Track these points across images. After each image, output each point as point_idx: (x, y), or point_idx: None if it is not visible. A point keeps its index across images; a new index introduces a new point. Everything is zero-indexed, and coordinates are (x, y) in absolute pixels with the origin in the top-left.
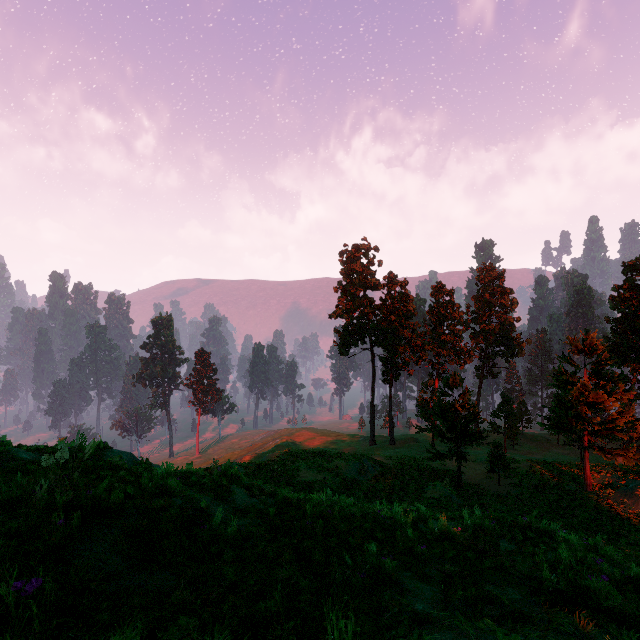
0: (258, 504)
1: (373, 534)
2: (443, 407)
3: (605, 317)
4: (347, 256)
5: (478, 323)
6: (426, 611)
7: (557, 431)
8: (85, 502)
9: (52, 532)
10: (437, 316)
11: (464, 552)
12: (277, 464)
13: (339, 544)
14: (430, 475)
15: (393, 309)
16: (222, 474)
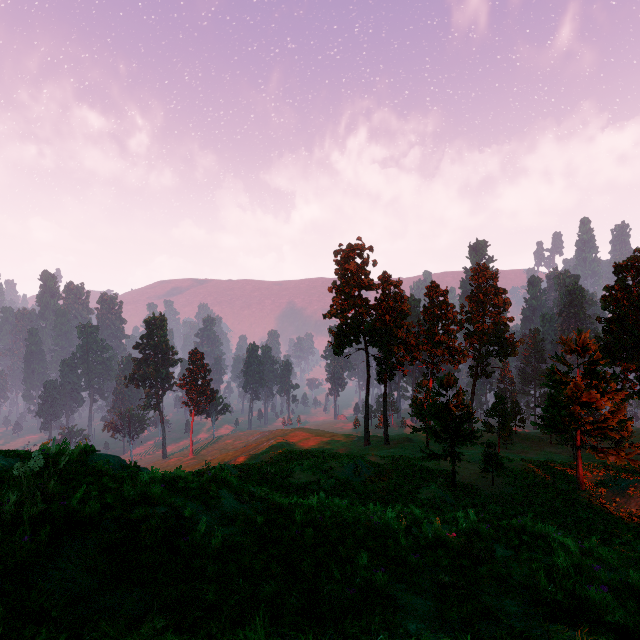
0: (247, 510)
1: (365, 542)
2: (437, 407)
3: (597, 317)
4: (342, 256)
5: (472, 323)
6: (419, 631)
7: (550, 431)
8: (57, 515)
9: (16, 550)
10: (431, 316)
11: (459, 559)
12: (271, 465)
13: (329, 554)
14: (424, 475)
15: (388, 309)
16: (212, 478)
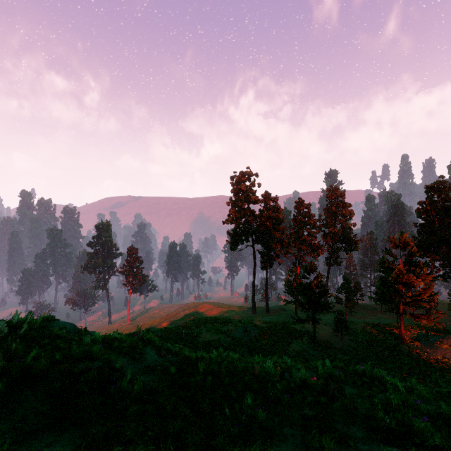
0: (165, 362)
1: (250, 385)
2: (303, 286)
3: (413, 223)
4: (236, 180)
5: (327, 227)
6: None
7: (382, 302)
8: (14, 370)
9: None
10: (299, 222)
11: (319, 397)
12: (185, 328)
13: (223, 396)
14: (294, 334)
15: (268, 217)
16: (140, 339)
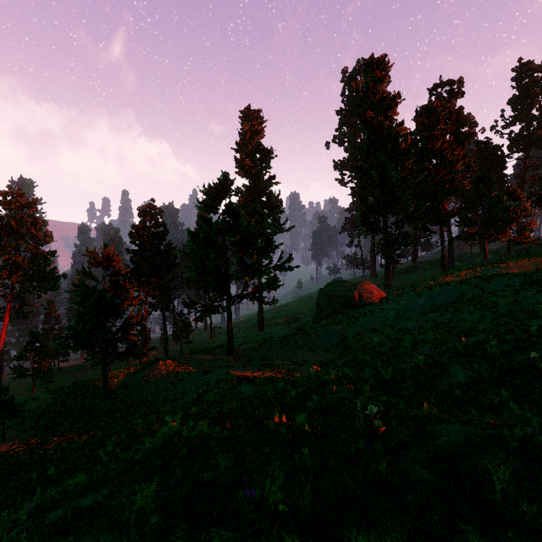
0: None
1: None
2: None
3: (127, 248)
4: None
5: (0, 255)
6: None
7: (76, 349)
8: None
9: None
10: None
11: None
12: None
13: None
14: None
15: None
16: None
